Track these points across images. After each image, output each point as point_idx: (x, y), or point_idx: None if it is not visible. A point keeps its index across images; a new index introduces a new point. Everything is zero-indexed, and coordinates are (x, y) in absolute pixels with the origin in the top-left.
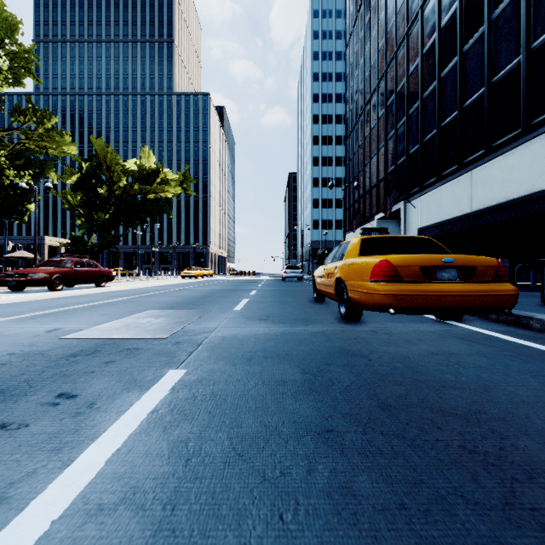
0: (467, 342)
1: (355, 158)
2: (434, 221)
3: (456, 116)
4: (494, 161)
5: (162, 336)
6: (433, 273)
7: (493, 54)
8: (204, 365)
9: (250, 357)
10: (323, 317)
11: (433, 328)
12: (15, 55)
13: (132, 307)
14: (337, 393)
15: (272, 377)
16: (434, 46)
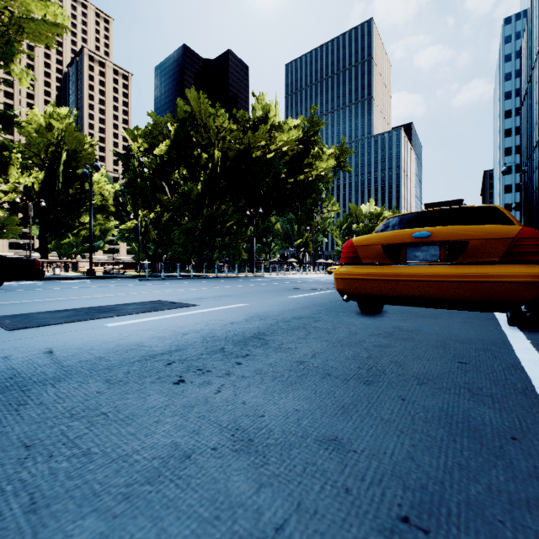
0: None
1: None
2: None
3: None
4: None
5: None
6: None
7: None
8: None
9: None
10: None
11: None
12: None
13: None
14: None
15: None
16: None
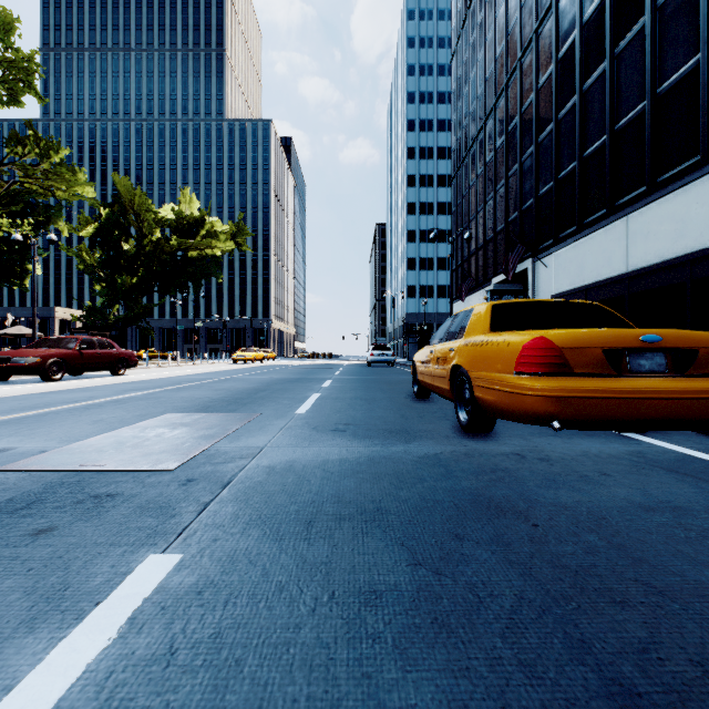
0: (688, 480)
1: (464, 203)
2: (574, 286)
3: (604, 141)
4: (660, 201)
5: (167, 467)
6: (625, 360)
7: (659, 55)
8: (221, 541)
9: (311, 517)
10: (431, 426)
11: (612, 448)
12: (10, 65)
13: (145, 408)
14: (497, 639)
15: (352, 579)
16: (574, 48)
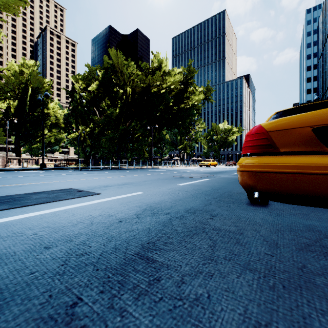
0: None
1: None
2: None
3: None
4: None
5: None
6: None
7: None
8: None
9: None
10: None
11: None
12: None
13: None
14: None
15: None
16: None
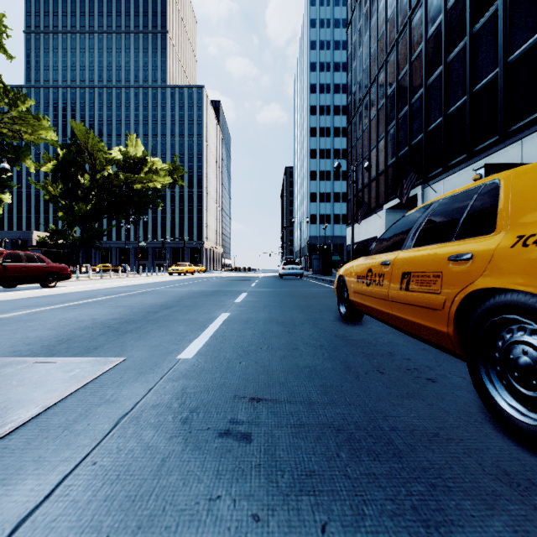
0: None
1: (358, 145)
2: None
3: (496, 74)
4: None
5: None
6: None
7: None
8: None
9: None
10: (421, 408)
11: None
12: None
13: None
14: None
15: None
16: None
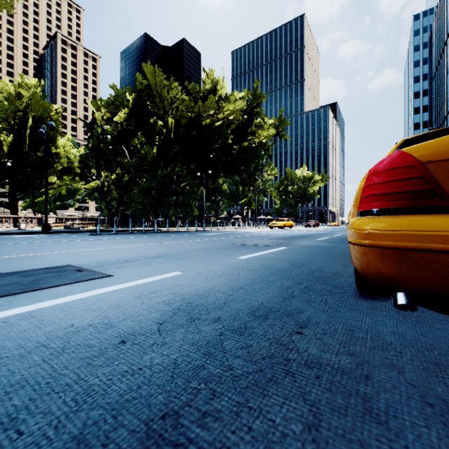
0: None
1: None
2: None
3: None
4: None
5: None
6: None
7: None
8: None
9: None
10: None
11: None
12: None
13: None
14: None
15: None
16: None
